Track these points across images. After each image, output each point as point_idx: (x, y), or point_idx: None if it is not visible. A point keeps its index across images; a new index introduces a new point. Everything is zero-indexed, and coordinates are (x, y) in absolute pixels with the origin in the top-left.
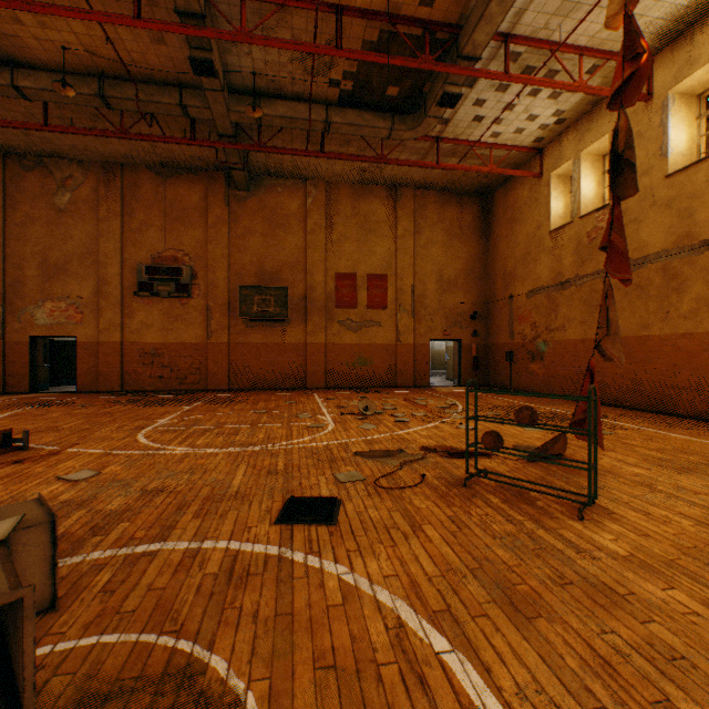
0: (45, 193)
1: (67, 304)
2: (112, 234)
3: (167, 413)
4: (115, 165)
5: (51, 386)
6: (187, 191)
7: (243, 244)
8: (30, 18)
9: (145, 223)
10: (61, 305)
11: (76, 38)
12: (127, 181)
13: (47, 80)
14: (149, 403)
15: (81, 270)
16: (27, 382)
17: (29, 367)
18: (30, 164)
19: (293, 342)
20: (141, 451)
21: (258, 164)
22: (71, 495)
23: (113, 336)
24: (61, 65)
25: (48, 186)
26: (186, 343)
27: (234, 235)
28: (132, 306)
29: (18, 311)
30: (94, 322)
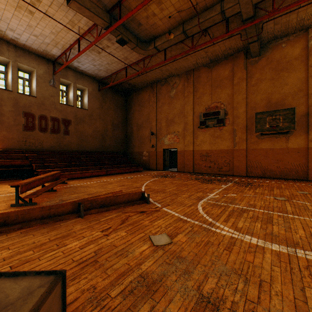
0: (167, 92)
1: (173, 135)
2: (189, 102)
3: (213, 189)
4: (190, 71)
5: (170, 168)
6: (222, 70)
7: (255, 89)
8: (157, 10)
9: (202, 93)
10: (172, 136)
11: (173, 7)
12: (195, 76)
13: (164, 38)
14: (203, 181)
15: (178, 120)
16: (162, 166)
17: (162, 160)
18: (163, 83)
19: (294, 147)
20: (198, 222)
21: (267, 34)
22: (148, 266)
23: (189, 147)
24: (169, 28)
25: (168, 89)
26: (221, 150)
27: (249, 85)
28: (197, 133)
29: (159, 140)
30: (182, 142)
